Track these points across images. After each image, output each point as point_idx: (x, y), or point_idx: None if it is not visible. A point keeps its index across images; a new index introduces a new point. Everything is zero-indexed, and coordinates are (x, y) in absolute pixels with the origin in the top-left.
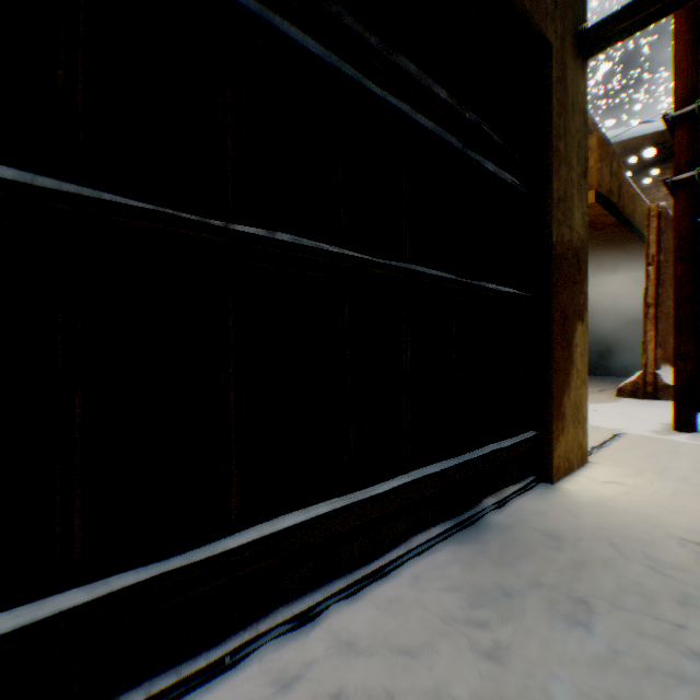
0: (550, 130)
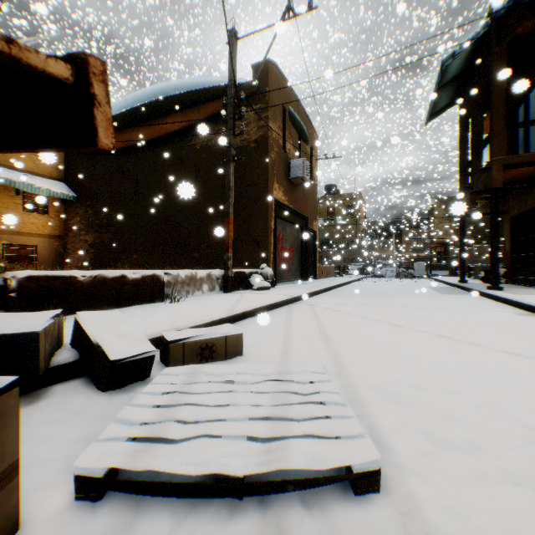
0: None
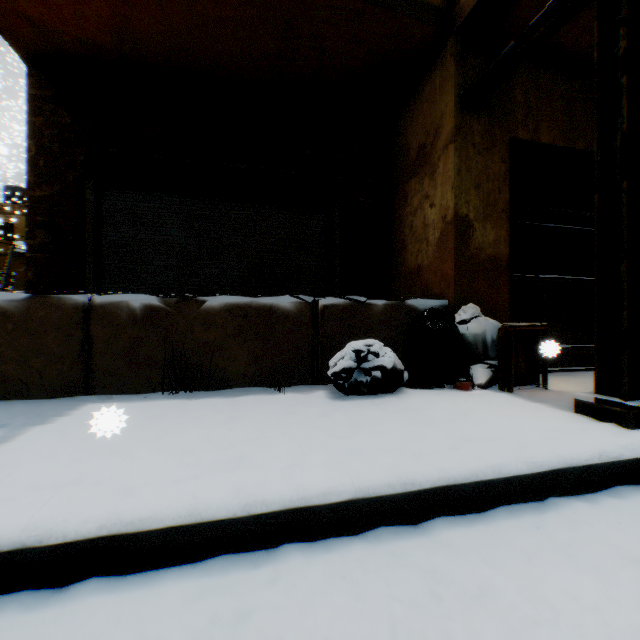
0: None
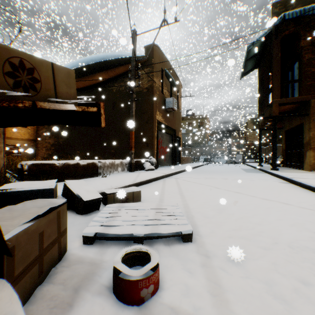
0: (303, 131)
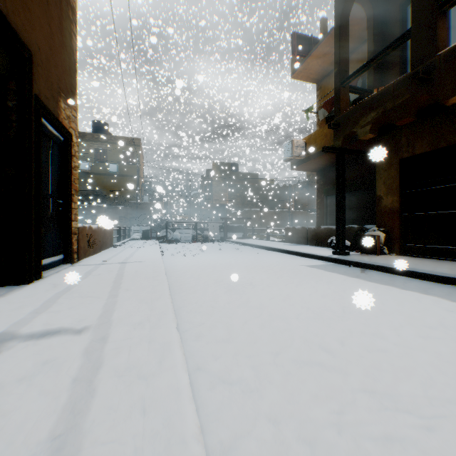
0: None
